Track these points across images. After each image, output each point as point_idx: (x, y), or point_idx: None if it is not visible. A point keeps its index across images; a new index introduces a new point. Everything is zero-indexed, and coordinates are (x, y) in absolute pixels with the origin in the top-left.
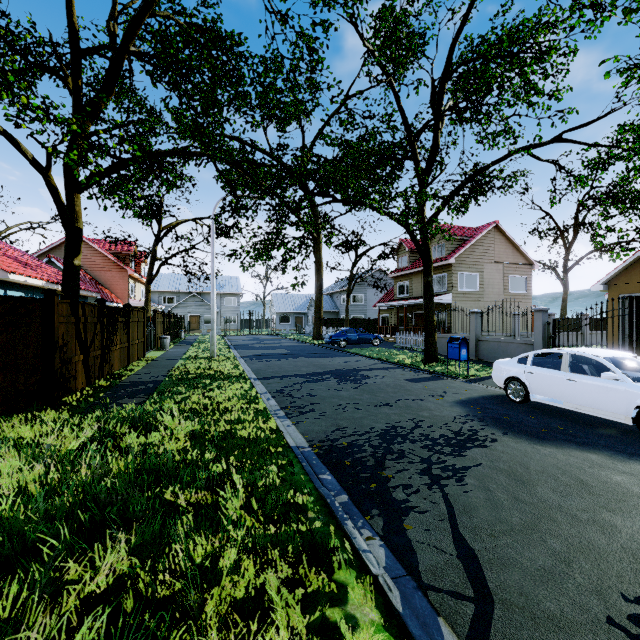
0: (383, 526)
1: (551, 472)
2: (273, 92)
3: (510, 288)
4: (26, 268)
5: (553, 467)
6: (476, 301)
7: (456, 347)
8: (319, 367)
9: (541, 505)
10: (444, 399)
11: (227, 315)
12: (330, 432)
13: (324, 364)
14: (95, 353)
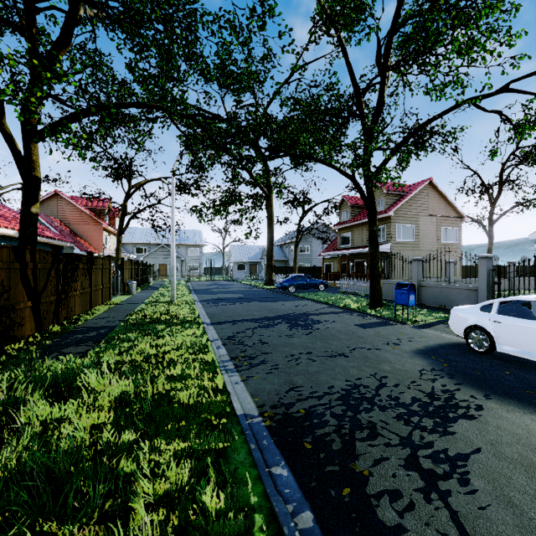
0: None
1: None
2: (229, 62)
3: (442, 238)
4: None
5: None
6: (412, 250)
7: (404, 293)
8: (271, 311)
9: None
10: (401, 348)
11: (191, 263)
12: (283, 393)
13: (275, 308)
14: (48, 299)
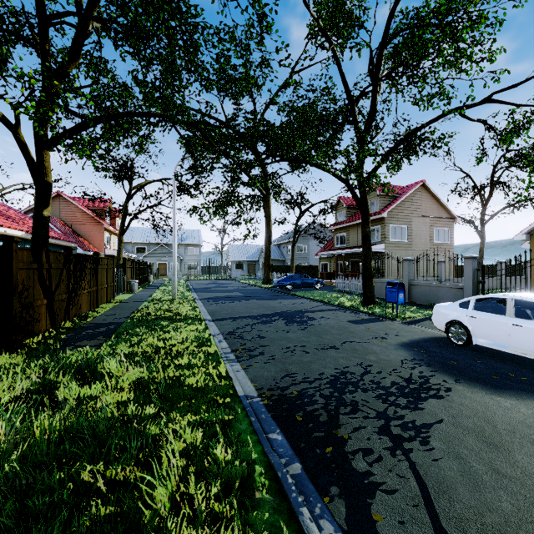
0: (346, 514)
1: (523, 432)
2: (228, 68)
3: (435, 239)
4: (8, 220)
5: (522, 425)
6: (405, 250)
7: (394, 291)
8: (268, 309)
9: (529, 482)
10: (387, 341)
11: (190, 263)
12: (279, 378)
13: (273, 306)
14: (60, 297)
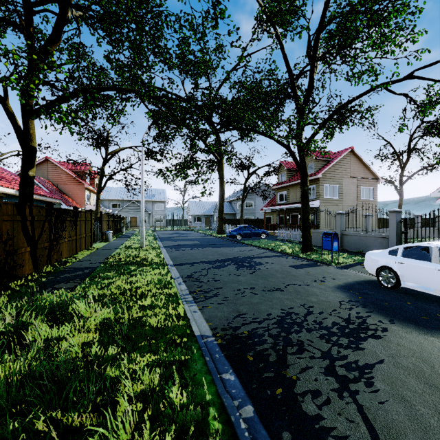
0: None
1: None
2: (188, 53)
3: (362, 196)
4: (1, 180)
5: None
6: (337, 205)
7: (329, 240)
8: (222, 255)
9: None
10: (325, 284)
11: (157, 216)
12: (232, 319)
13: (225, 253)
14: (43, 245)
